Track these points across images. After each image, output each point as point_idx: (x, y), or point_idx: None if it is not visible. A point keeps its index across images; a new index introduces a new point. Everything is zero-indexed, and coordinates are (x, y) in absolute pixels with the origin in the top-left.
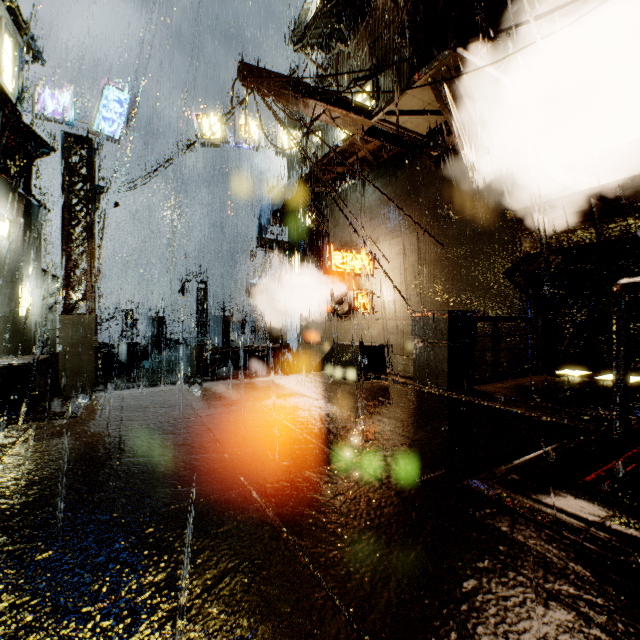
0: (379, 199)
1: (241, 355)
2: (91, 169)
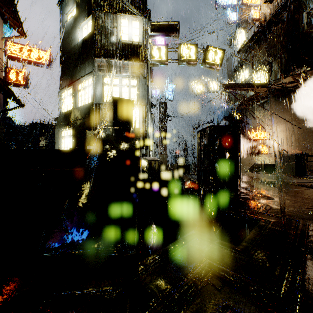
0: (271, 110)
1: None
2: (166, 111)
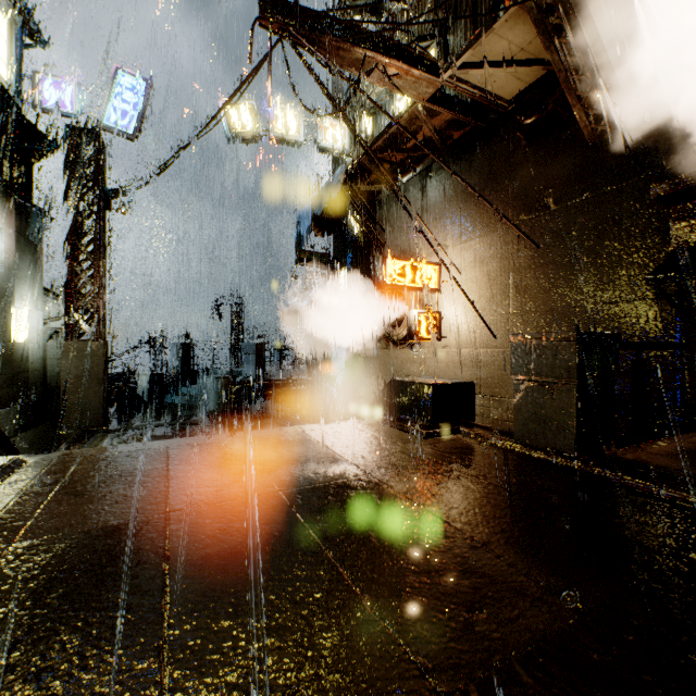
0: (447, 193)
1: (277, 389)
2: (98, 169)
